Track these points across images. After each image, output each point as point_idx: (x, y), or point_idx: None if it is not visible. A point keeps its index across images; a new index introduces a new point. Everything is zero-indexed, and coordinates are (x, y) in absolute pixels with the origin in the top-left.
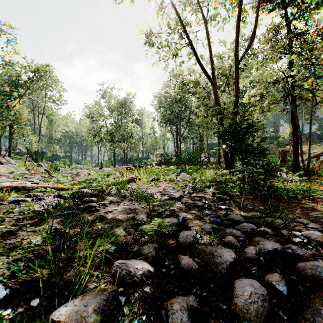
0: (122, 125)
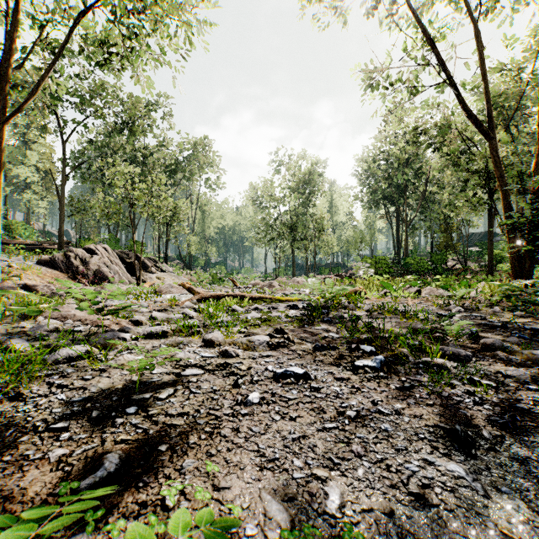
0: (304, 213)
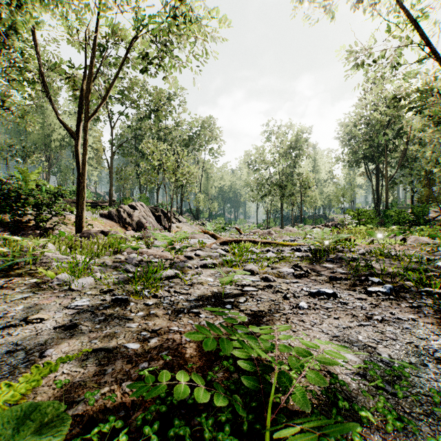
0: (291, 173)
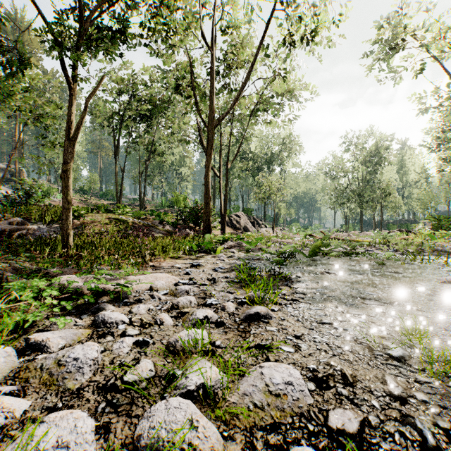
0: (371, 179)
